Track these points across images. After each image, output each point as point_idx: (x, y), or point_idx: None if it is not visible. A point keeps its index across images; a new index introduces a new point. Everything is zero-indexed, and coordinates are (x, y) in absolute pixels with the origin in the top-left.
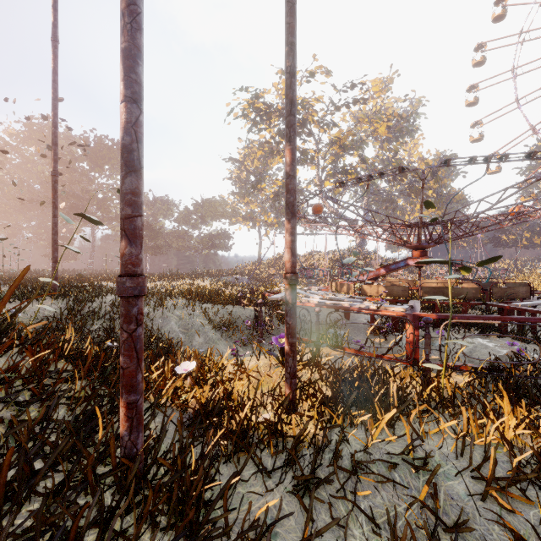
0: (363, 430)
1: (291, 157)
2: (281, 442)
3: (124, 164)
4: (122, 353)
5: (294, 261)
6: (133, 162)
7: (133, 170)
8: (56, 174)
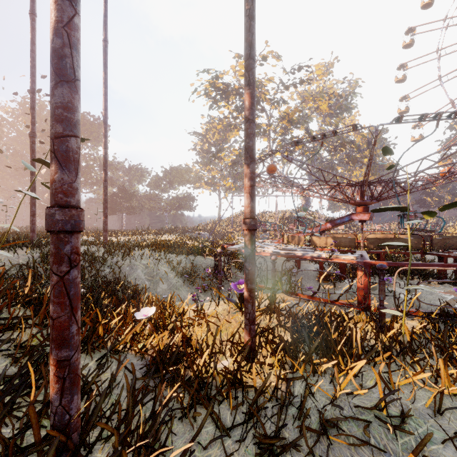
0: (327, 380)
1: (250, 101)
2: (240, 392)
3: (54, 72)
4: (51, 300)
5: (253, 206)
6: (65, 71)
7: (65, 80)
8: (33, 135)
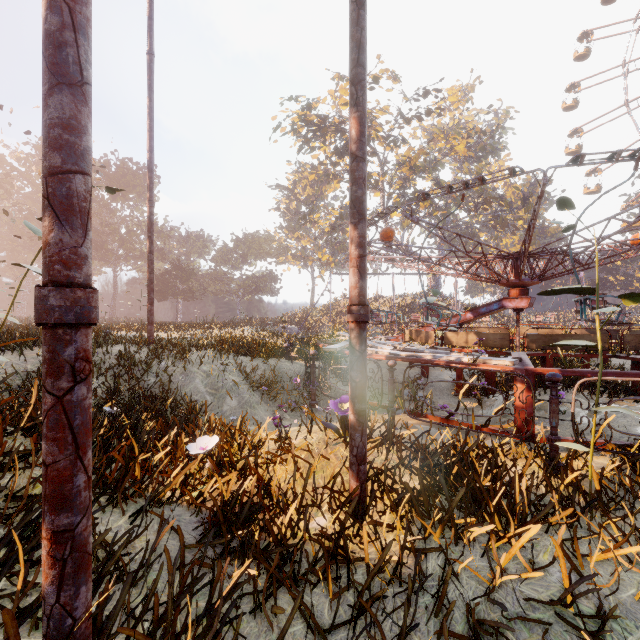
0: (477, 552)
1: (358, 129)
2: (344, 568)
3: (47, 69)
4: (43, 435)
5: (363, 287)
6: (66, 67)
7: (66, 82)
8: None
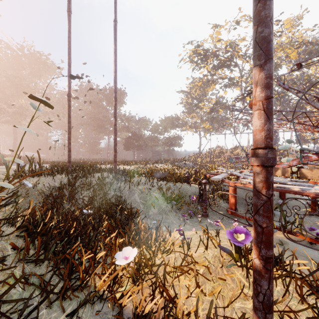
0: None
1: None
2: None
3: None
4: None
5: (270, 129)
6: None
7: None
8: (69, 95)
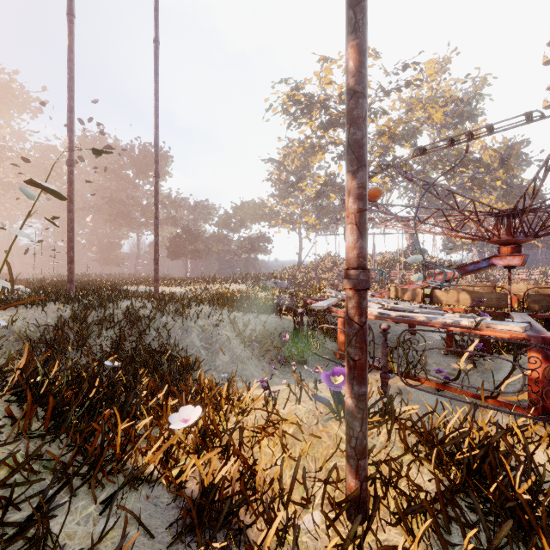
0: None
1: (357, 59)
2: None
3: None
4: None
5: (363, 247)
6: None
7: None
8: (71, 164)
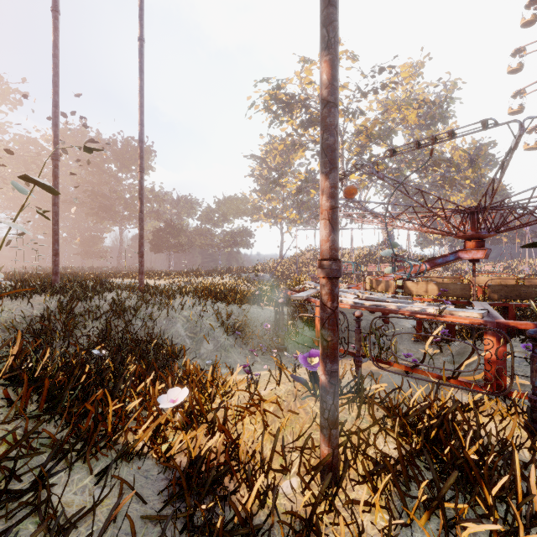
0: None
1: (330, 73)
2: None
3: None
4: None
5: (335, 240)
6: None
7: None
8: (56, 158)
